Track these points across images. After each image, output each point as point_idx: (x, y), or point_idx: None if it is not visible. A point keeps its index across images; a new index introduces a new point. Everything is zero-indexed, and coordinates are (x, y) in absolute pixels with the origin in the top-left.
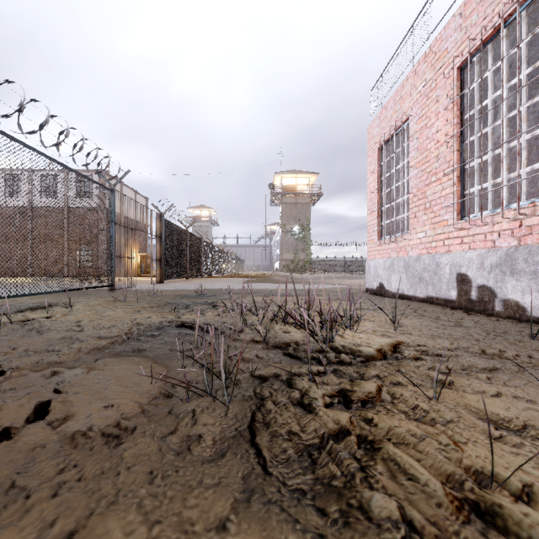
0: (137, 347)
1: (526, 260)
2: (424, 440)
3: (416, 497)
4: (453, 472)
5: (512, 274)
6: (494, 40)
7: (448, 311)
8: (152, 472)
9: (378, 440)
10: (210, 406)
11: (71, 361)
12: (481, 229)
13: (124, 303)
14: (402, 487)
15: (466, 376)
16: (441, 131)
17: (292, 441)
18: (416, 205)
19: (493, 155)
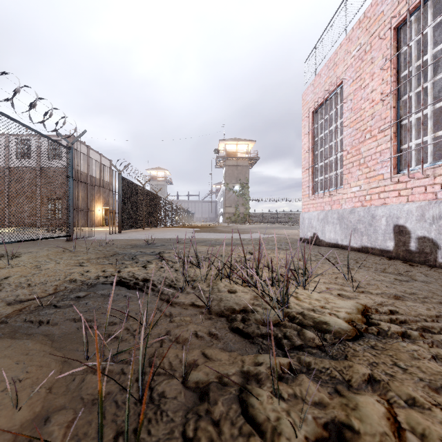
0: (45, 319)
1: None
2: None
3: None
4: None
5: None
6: None
7: (388, 261)
8: None
9: None
10: None
11: None
12: (420, 182)
13: (72, 254)
14: None
15: None
16: (376, 91)
17: None
18: (350, 161)
19: (433, 109)
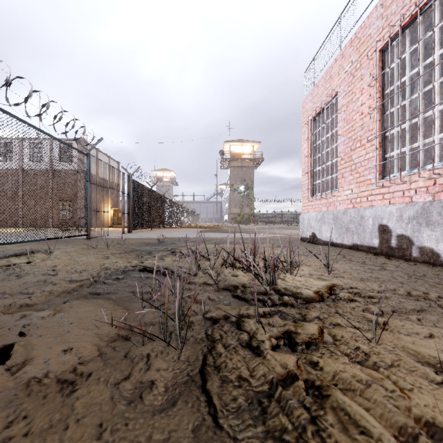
0: (102, 290)
1: (440, 213)
2: (371, 386)
3: None
4: (405, 424)
5: (427, 225)
6: (411, 26)
7: (372, 256)
8: (102, 425)
9: (326, 387)
10: (164, 349)
11: (41, 304)
12: (400, 187)
13: (96, 250)
14: (355, 442)
15: (398, 317)
16: (365, 104)
17: (242, 388)
18: (343, 167)
19: (410, 124)
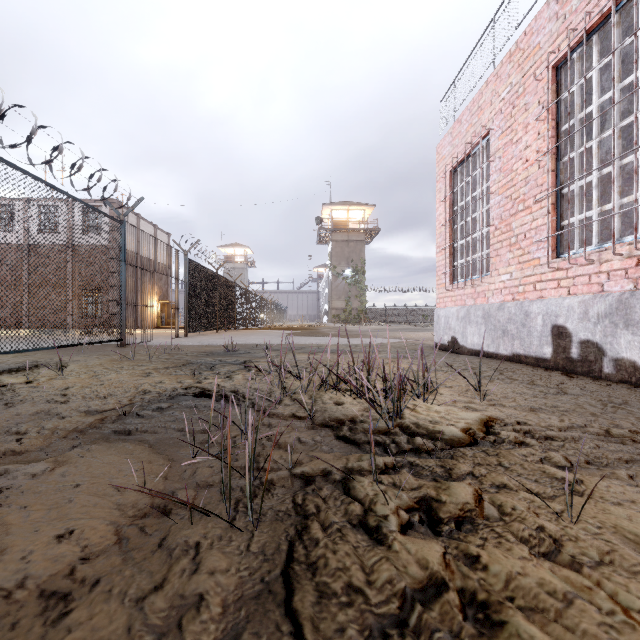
0: (135, 427)
1: None
2: (573, 603)
3: None
4: None
5: (627, 327)
6: (601, 30)
7: (542, 372)
8: None
9: (496, 605)
10: (224, 532)
11: (36, 450)
12: (584, 269)
13: (132, 363)
14: None
15: (598, 472)
16: (531, 147)
17: (354, 606)
18: (498, 240)
19: (599, 175)
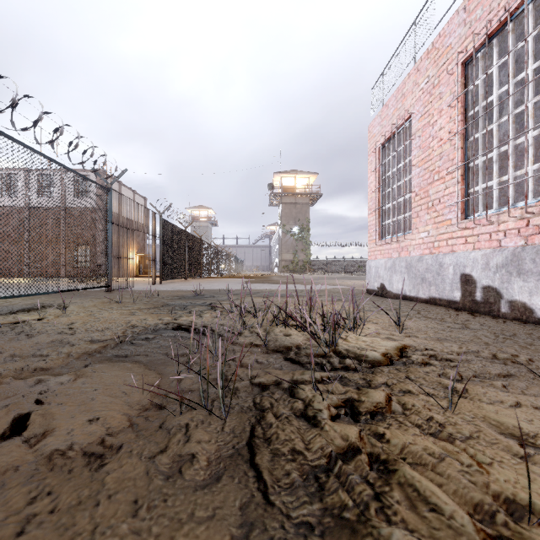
0: (130, 351)
1: (534, 260)
2: (444, 460)
3: (442, 534)
4: (481, 500)
5: (519, 275)
6: (500, 35)
7: (452, 312)
8: (137, 502)
9: (392, 461)
10: (205, 419)
11: (58, 367)
12: (486, 228)
13: (120, 304)
14: (424, 520)
15: (480, 383)
16: (444, 129)
17: (296, 462)
18: (418, 204)
19: (498, 152)
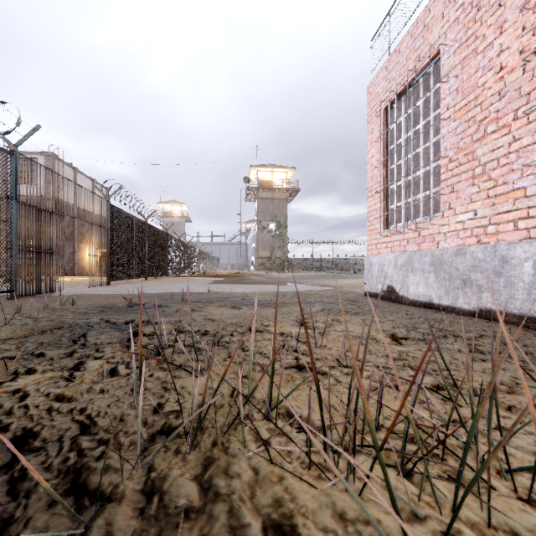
0: None
1: None
2: None
3: None
4: None
5: None
6: None
7: None
8: None
9: None
10: None
11: None
12: None
13: None
14: None
15: None
16: (510, 50)
17: None
18: (454, 173)
19: None
